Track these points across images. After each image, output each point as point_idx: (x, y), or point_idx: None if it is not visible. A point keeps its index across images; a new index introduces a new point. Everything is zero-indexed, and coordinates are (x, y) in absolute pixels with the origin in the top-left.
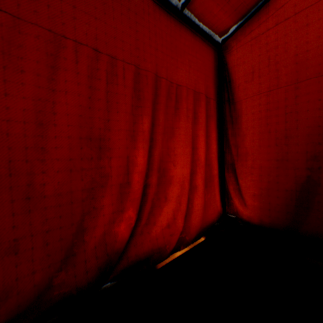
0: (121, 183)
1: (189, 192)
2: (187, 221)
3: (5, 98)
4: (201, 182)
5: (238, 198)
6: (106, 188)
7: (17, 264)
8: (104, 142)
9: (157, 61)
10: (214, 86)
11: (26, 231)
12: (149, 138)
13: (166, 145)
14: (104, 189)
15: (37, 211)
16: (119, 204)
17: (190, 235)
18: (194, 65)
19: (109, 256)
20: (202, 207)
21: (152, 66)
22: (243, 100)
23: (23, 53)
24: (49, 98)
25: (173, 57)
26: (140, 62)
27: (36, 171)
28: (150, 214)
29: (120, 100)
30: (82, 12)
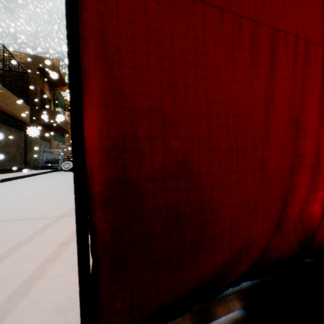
0: (311, 164)
1: None
2: None
3: (249, 88)
4: None
5: None
6: (300, 168)
7: (255, 221)
8: (299, 123)
9: None
10: None
11: (260, 196)
12: None
13: None
14: (299, 168)
15: (265, 181)
16: (310, 185)
17: None
18: None
19: (305, 233)
20: None
21: None
22: None
23: (257, 50)
24: (269, 85)
25: None
26: None
27: (263, 147)
28: None
29: (311, 82)
30: (287, 5)
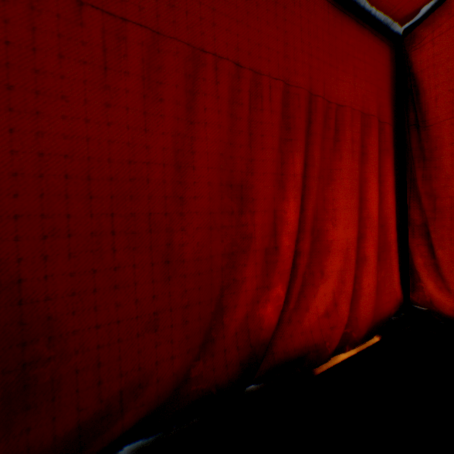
0: (266, 248)
1: (355, 265)
2: (352, 310)
3: (144, 135)
4: (373, 252)
5: (432, 279)
6: (249, 254)
7: (155, 344)
8: (246, 190)
9: (311, 73)
10: (389, 103)
11: (164, 303)
12: (302, 185)
13: (322, 195)
14: (246, 254)
15: (175, 279)
16: (265, 277)
17: (357, 331)
18: (360, 73)
19: (253, 348)
20: (373, 290)
21: (305, 80)
22: (444, 121)
23: (161, 77)
24: (186, 132)
25: (332, 65)
26: (289, 76)
27: (173, 227)
28: (300, 295)
29: (266, 131)
30: (222, 15)
